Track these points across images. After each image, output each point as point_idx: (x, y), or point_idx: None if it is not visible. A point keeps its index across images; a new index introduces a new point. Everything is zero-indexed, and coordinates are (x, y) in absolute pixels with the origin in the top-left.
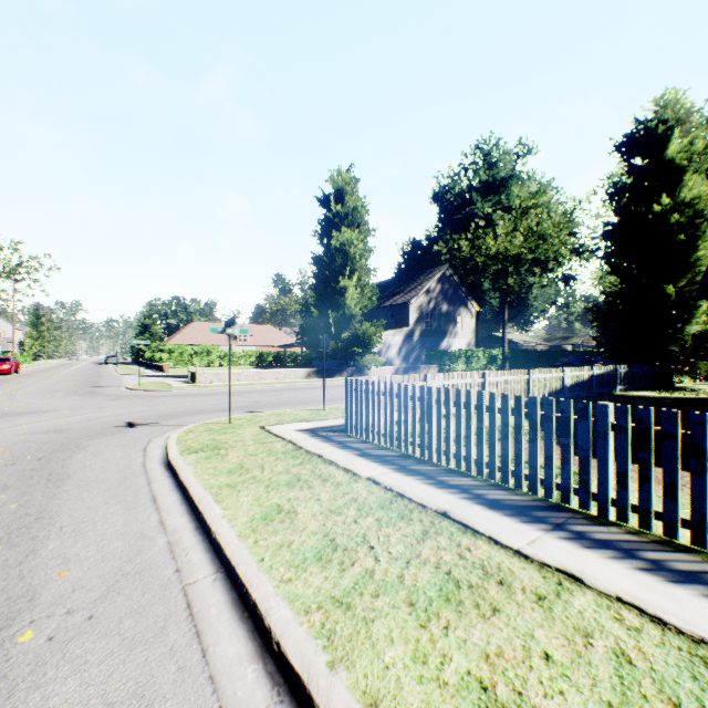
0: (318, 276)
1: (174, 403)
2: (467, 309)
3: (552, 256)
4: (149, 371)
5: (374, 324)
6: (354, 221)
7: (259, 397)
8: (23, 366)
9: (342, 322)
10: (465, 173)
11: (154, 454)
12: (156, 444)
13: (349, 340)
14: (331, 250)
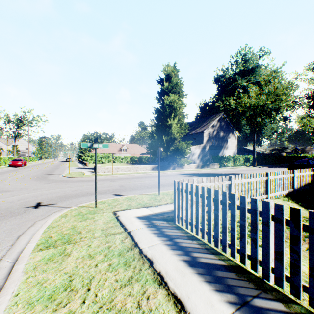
0: (157, 118)
1: (77, 186)
2: (233, 134)
3: (282, 105)
4: (81, 165)
5: (186, 143)
6: (176, 90)
7: (124, 183)
8: (32, 162)
9: (169, 142)
10: (231, 66)
11: (20, 243)
12: (33, 229)
13: (173, 151)
14: (164, 105)
